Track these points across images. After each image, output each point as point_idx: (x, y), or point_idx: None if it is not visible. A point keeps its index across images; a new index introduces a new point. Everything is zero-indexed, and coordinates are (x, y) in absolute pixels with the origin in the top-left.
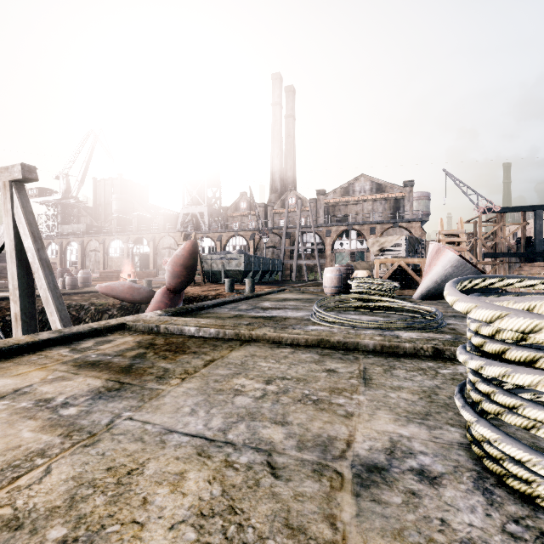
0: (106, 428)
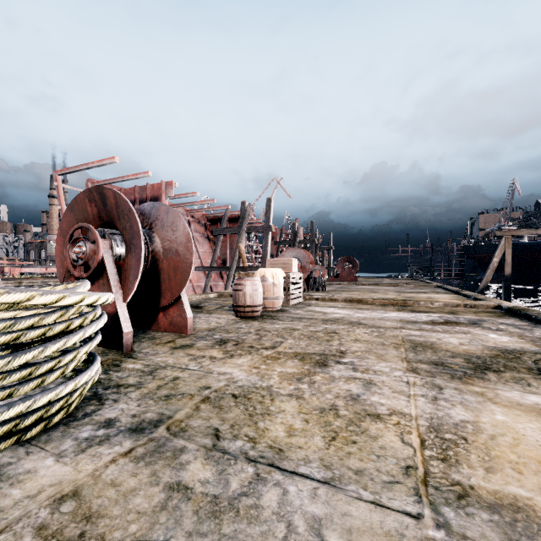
0: (424, 494)
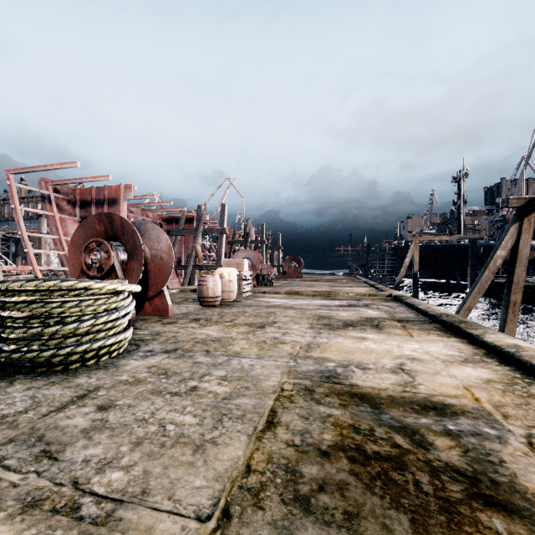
0: (293, 358)
